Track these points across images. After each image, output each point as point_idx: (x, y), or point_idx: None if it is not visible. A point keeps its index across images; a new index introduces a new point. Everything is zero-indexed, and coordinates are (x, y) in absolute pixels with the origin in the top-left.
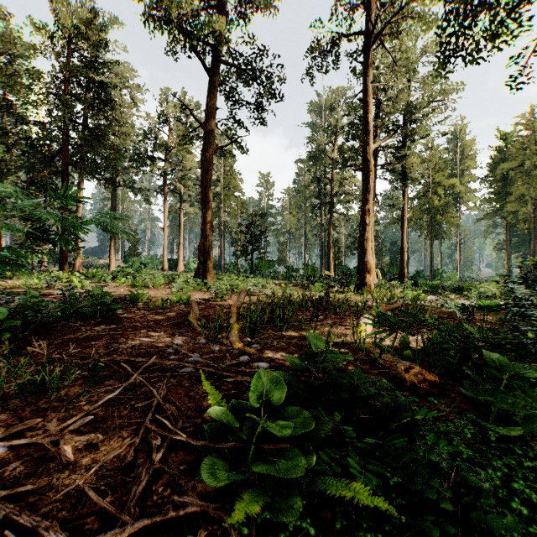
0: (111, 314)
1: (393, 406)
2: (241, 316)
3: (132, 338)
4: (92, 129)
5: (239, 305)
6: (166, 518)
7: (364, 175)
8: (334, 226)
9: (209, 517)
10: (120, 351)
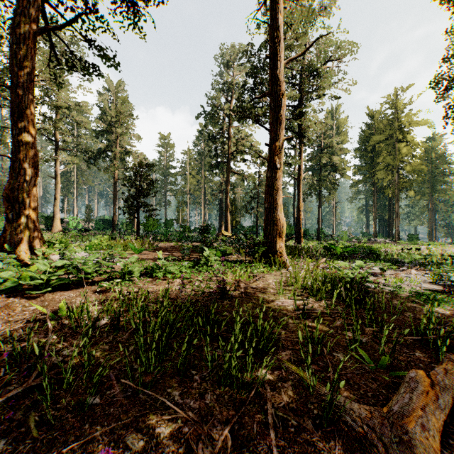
0: None
1: None
2: None
3: None
4: None
5: None
6: None
7: (273, 100)
8: (231, 186)
9: None
10: None
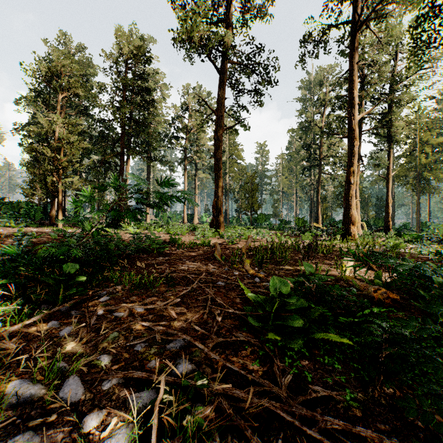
0: (162, 250)
1: (359, 304)
2: (249, 255)
3: (181, 265)
4: (139, 122)
5: (247, 247)
6: (230, 343)
7: (349, 142)
8: (322, 184)
9: (251, 344)
10: (177, 272)
